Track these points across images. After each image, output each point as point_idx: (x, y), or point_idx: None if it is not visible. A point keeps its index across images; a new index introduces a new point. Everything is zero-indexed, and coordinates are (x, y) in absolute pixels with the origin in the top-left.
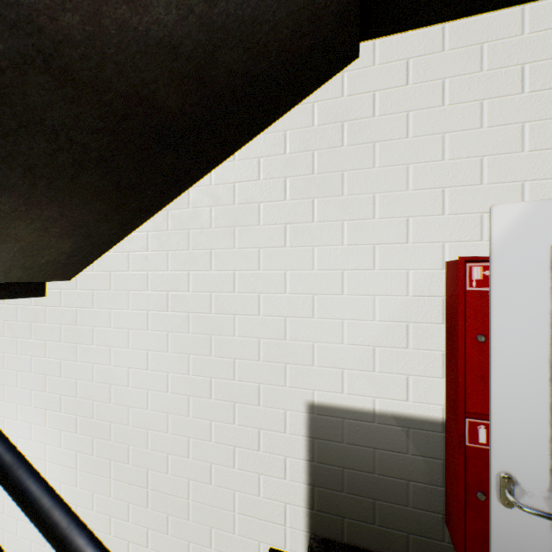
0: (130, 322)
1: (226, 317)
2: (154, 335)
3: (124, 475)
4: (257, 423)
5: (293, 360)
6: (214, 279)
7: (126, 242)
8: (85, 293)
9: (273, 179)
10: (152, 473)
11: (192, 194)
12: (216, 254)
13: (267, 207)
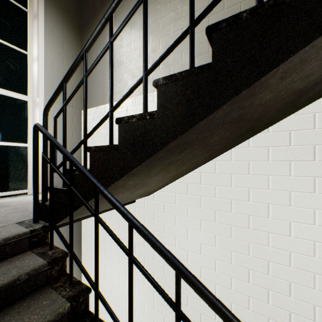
0: (188, 224)
1: (261, 233)
2: (205, 235)
3: (184, 312)
4: (288, 307)
5: (321, 272)
6: (251, 207)
7: (185, 177)
8: (159, 203)
9: (303, 146)
10: (203, 317)
11: (234, 152)
12: (252, 191)
13: (297, 164)
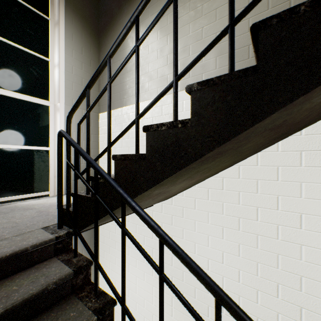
0: (209, 231)
1: (292, 245)
2: (228, 243)
3: None
4: None
5: None
6: (280, 216)
7: (206, 182)
8: (177, 208)
9: None
10: None
11: (260, 156)
12: (282, 199)
13: None
